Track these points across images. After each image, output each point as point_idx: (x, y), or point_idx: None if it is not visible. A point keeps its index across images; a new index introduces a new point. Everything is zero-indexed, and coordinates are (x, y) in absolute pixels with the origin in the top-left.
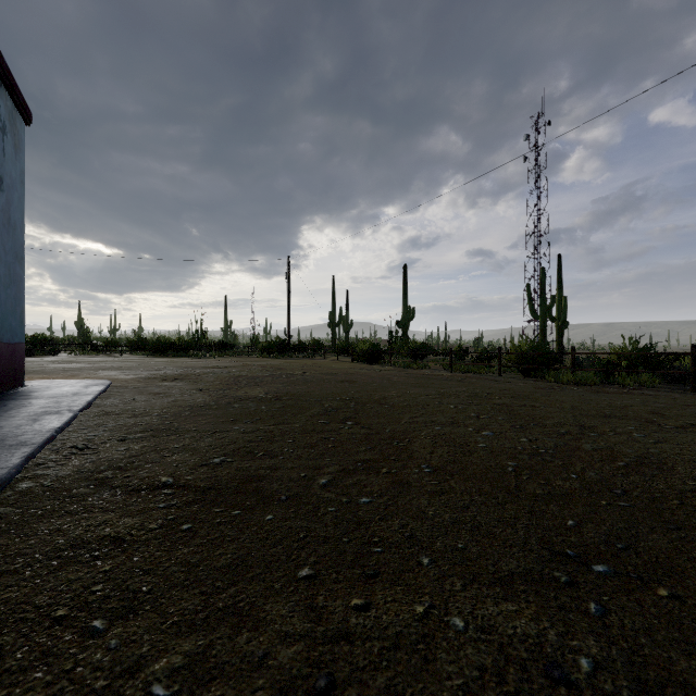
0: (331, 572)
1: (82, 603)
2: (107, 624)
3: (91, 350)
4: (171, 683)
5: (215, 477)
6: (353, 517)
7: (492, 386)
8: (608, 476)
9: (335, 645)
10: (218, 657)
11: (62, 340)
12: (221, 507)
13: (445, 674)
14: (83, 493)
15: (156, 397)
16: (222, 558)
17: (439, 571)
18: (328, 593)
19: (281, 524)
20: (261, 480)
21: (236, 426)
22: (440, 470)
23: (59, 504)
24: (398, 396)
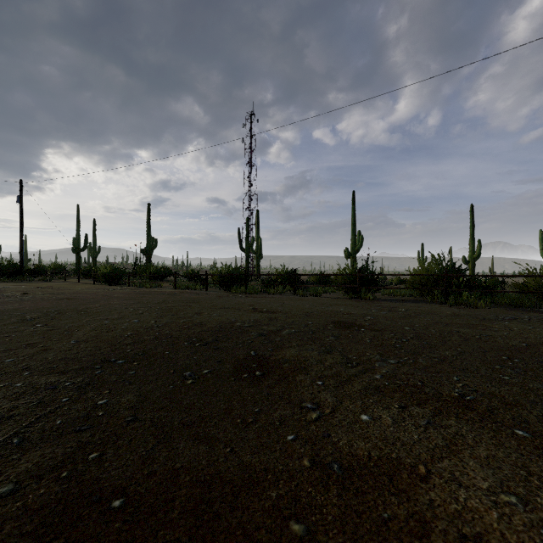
0: None
1: None
2: None
3: None
4: None
5: None
6: None
7: (187, 297)
8: (173, 332)
9: None
10: None
11: None
12: None
13: None
14: None
15: None
16: None
17: (31, 375)
18: None
19: None
20: None
21: None
22: (83, 341)
23: None
24: (100, 306)
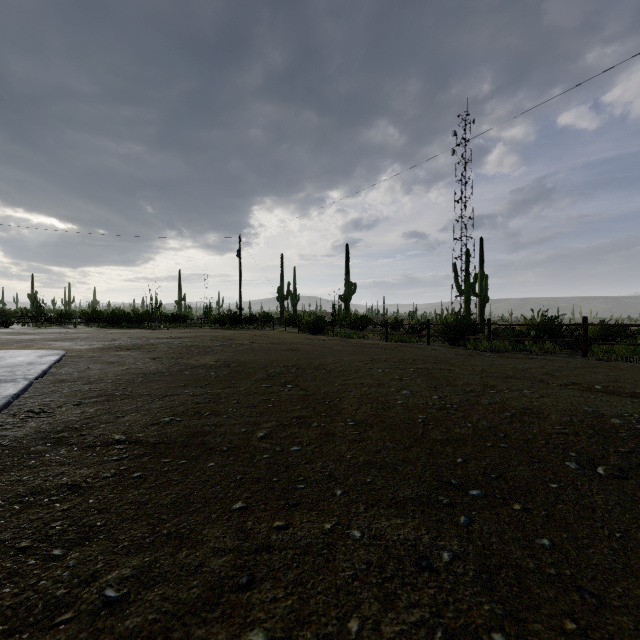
0: (260, 504)
1: (43, 535)
2: (65, 551)
3: (45, 322)
4: (121, 588)
5: (165, 434)
6: (284, 462)
7: (419, 353)
8: (496, 424)
9: (258, 555)
10: (161, 568)
11: (14, 313)
12: (169, 458)
13: (340, 569)
14: (40, 450)
15: (110, 366)
16: (168, 497)
17: (349, 499)
18: (256, 519)
19: (221, 470)
20: (206, 435)
21: (186, 390)
22: (363, 423)
23: (18, 460)
24: (335, 362)
